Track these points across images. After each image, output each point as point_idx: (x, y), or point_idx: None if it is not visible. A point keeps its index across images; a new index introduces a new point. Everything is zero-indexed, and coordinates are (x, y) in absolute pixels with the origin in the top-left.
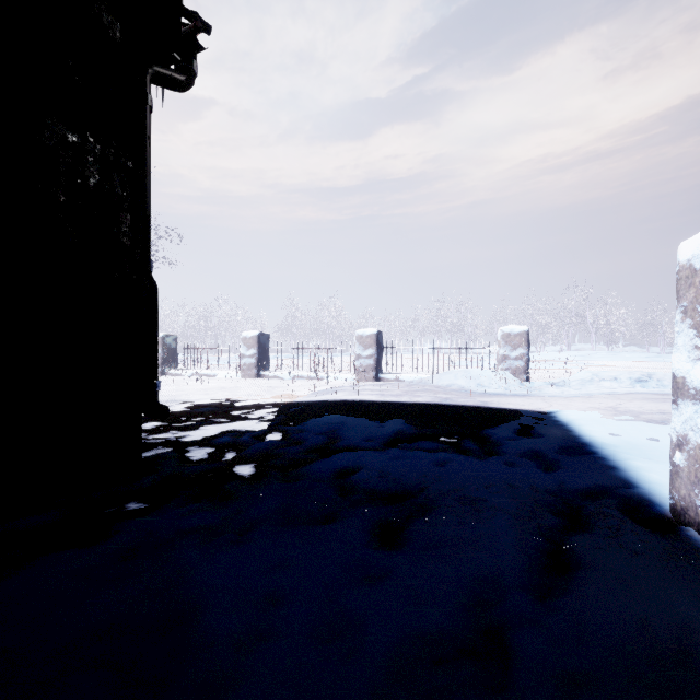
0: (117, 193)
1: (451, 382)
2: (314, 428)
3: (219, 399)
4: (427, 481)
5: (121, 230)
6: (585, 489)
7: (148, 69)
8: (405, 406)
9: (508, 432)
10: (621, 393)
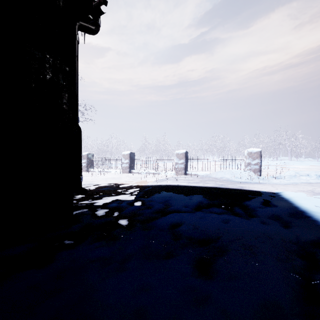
0: (61, 83)
1: (222, 176)
2: (157, 199)
3: (112, 183)
4: (220, 233)
5: (63, 101)
6: (312, 240)
7: (76, 22)
8: (201, 188)
9: (257, 204)
10: (312, 182)
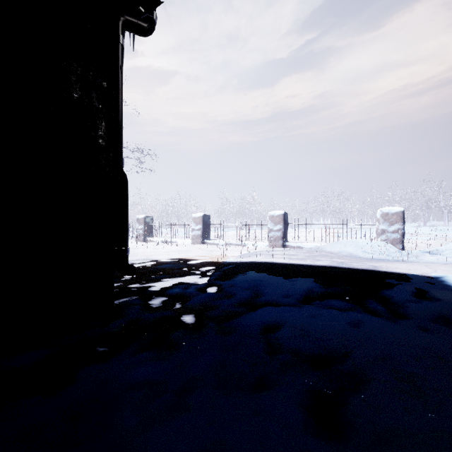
0: (94, 105)
1: (341, 249)
2: (241, 284)
3: (176, 259)
4: (349, 346)
5: (98, 133)
6: None
7: (120, 16)
8: (310, 268)
9: (407, 295)
10: None
